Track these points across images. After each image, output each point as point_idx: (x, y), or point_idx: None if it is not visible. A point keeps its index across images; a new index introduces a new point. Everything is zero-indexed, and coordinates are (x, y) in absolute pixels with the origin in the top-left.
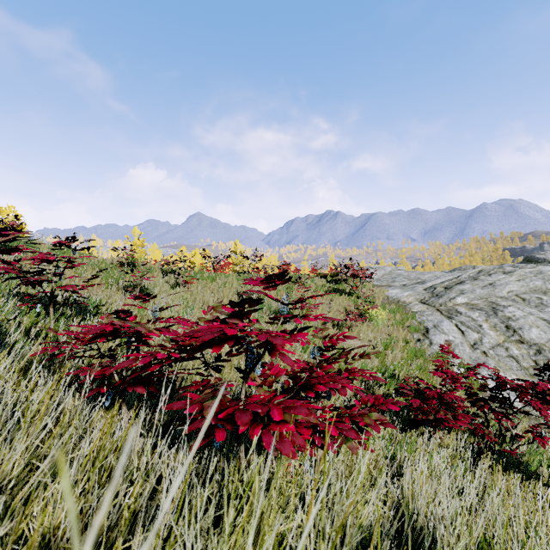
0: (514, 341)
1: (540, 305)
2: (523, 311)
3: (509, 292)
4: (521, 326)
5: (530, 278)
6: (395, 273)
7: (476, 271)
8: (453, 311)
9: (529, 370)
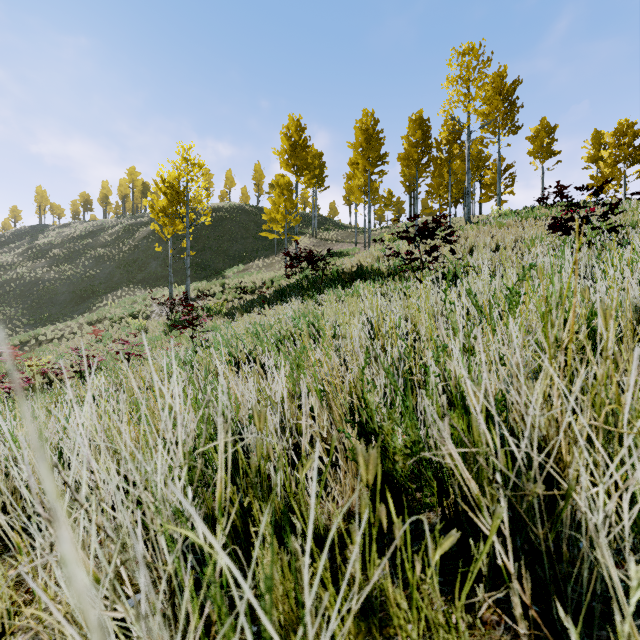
0: None
1: None
2: None
3: None
4: None
5: None
6: None
7: None
8: None
9: None
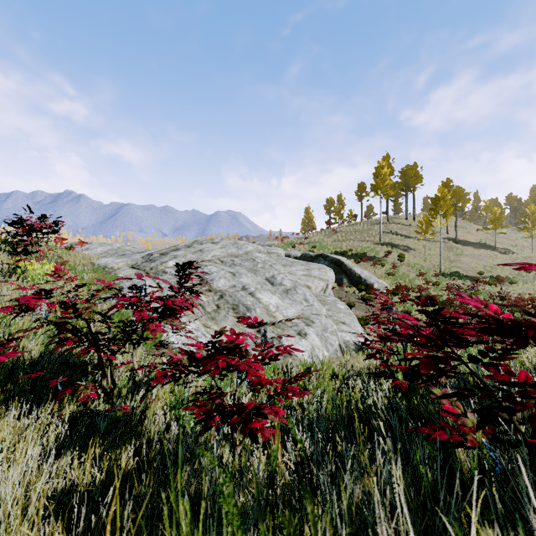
0: (204, 291)
1: (233, 265)
2: (219, 268)
3: (213, 256)
4: (213, 278)
5: (229, 247)
6: (124, 249)
7: (192, 241)
8: (160, 272)
9: (212, 314)
